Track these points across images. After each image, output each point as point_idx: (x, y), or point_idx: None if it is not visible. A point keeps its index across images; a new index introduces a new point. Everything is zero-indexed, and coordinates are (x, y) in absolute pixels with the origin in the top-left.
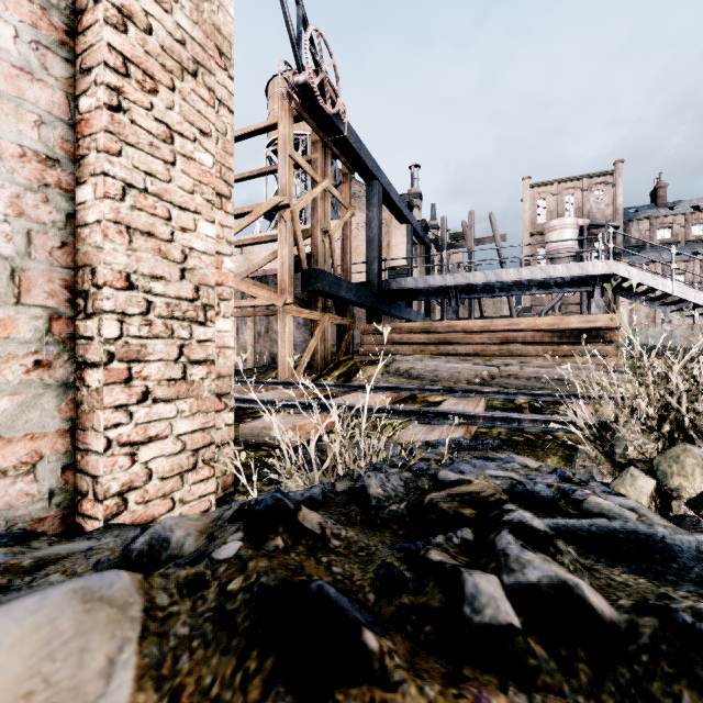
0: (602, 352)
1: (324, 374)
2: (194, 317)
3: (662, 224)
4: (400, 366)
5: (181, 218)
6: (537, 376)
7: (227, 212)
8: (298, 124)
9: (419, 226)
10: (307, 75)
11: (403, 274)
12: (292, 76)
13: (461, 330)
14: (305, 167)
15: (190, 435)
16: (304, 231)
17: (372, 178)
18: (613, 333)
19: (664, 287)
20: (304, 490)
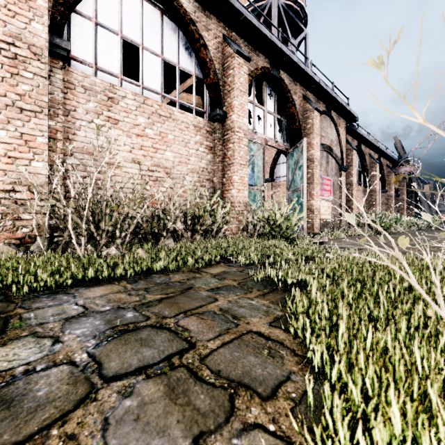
0: None
1: None
2: None
3: None
4: None
5: None
6: None
7: None
8: None
9: None
10: None
11: None
12: None
13: None
14: None
15: None
16: None
17: None
18: None
19: None
20: None
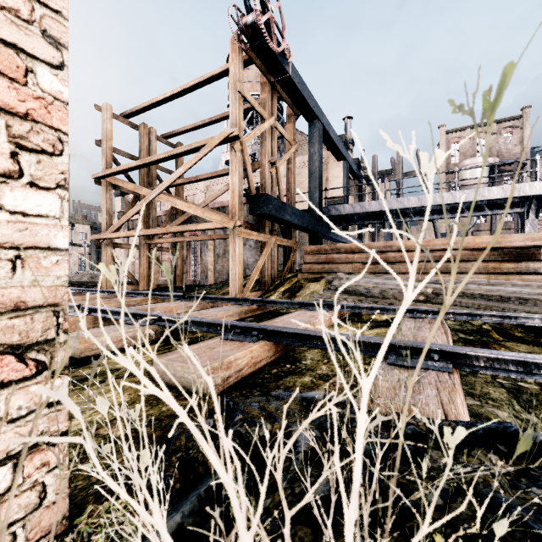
0: None
1: (271, 289)
2: None
3: None
4: (341, 283)
5: None
6: (489, 294)
7: None
8: (252, 86)
9: (353, 163)
10: (254, 14)
11: (340, 203)
12: (241, 18)
13: (398, 249)
14: (254, 104)
15: None
16: (254, 163)
17: (314, 117)
18: None
19: None
20: None
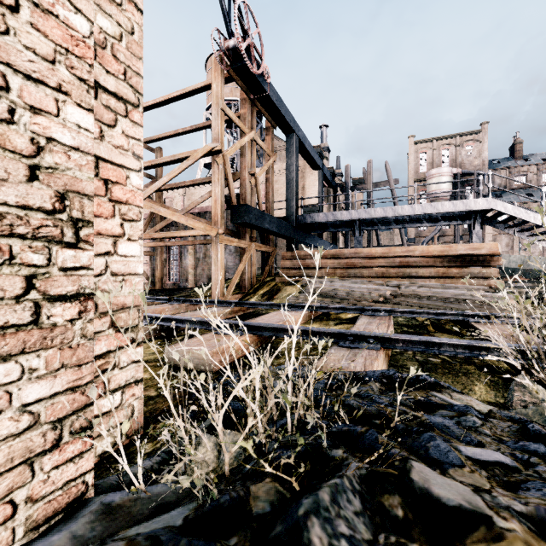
0: (486, 274)
1: (251, 292)
2: (56, 236)
3: (519, 172)
4: (314, 286)
5: (30, 92)
6: (434, 295)
7: (134, 122)
8: (231, 92)
9: (328, 172)
10: (235, 40)
11: (315, 210)
12: (224, 41)
13: (365, 256)
14: (235, 120)
15: (48, 401)
16: (234, 174)
17: (291, 131)
18: (495, 258)
19: (535, 220)
20: (189, 545)
